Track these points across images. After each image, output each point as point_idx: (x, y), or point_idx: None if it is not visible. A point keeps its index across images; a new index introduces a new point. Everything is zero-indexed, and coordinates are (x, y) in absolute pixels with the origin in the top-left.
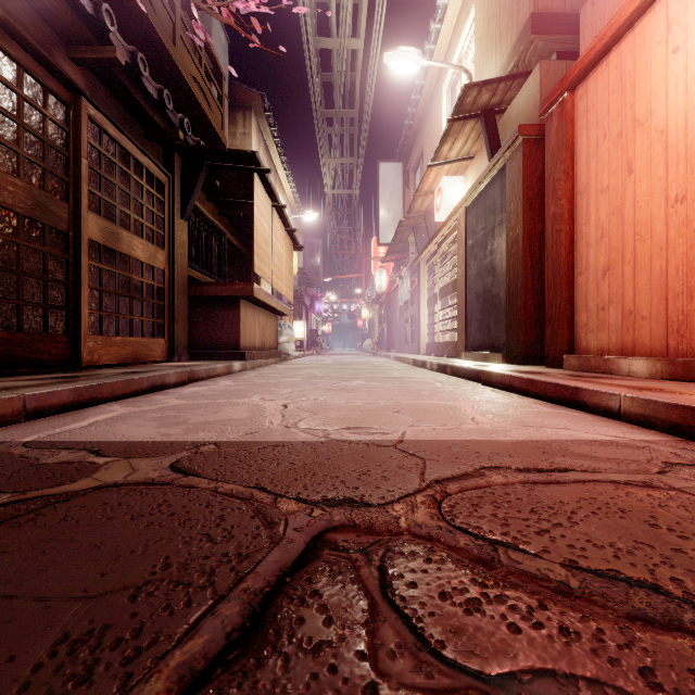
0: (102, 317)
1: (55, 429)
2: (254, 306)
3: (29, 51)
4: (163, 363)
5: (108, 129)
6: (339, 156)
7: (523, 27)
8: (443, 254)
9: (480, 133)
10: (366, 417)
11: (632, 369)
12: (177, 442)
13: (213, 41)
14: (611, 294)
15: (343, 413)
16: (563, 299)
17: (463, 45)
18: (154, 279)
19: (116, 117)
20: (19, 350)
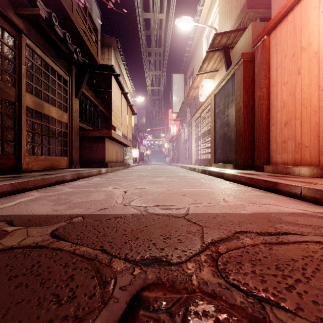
0: (34, 146)
1: None
2: (112, 141)
3: None
4: (66, 169)
5: (36, 51)
6: (154, 71)
7: (243, 5)
8: (203, 117)
9: (221, 58)
10: (167, 198)
11: (301, 172)
12: (61, 215)
13: (93, 13)
14: (289, 135)
15: (155, 196)
16: (264, 137)
17: (213, 17)
18: (62, 127)
19: (41, 46)
20: None
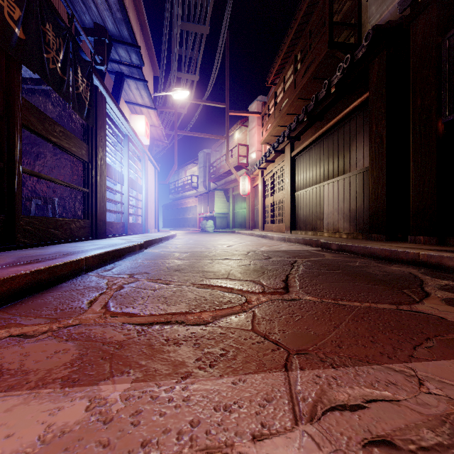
0: None
1: None
2: None
3: None
4: None
5: None
6: None
7: None
8: None
9: None
10: None
11: None
12: None
13: None
14: None
15: None
16: None
17: None
18: None
19: None
20: None
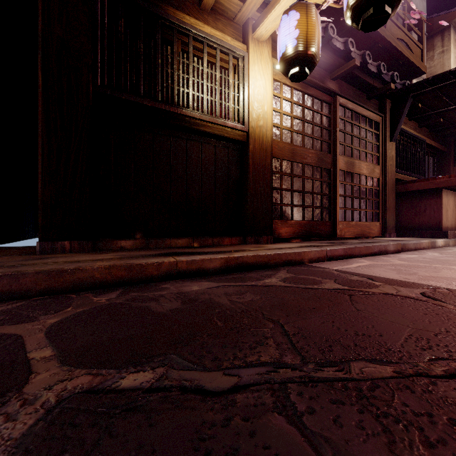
0: (345, 211)
1: (342, 266)
2: (455, 193)
3: (316, 88)
4: (378, 238)
5: (348, 106)
6: None
7: None
8: None
9: None
10: None
11: None
12: (416, 283)
13: None
14: None
15: None
16: None
17: None
18: (372, 185)
19: (352, 96)
20: (312, 229)
